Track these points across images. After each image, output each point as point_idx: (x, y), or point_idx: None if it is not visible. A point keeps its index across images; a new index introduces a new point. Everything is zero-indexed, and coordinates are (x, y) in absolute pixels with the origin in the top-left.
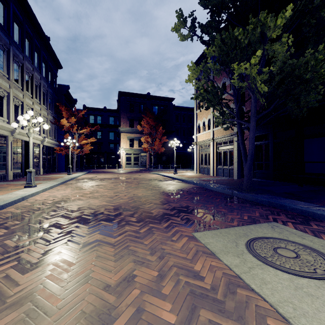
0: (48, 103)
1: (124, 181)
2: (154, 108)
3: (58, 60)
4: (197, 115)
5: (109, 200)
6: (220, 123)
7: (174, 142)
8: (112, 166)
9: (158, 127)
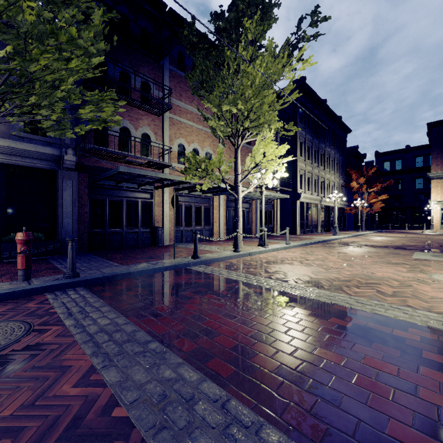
0: (339, 170)
1: (413, 239)
2: None
3: (347, 128)
4: None
5: (384, 244)
6: None
7: None
8: (420, 226)
9: None
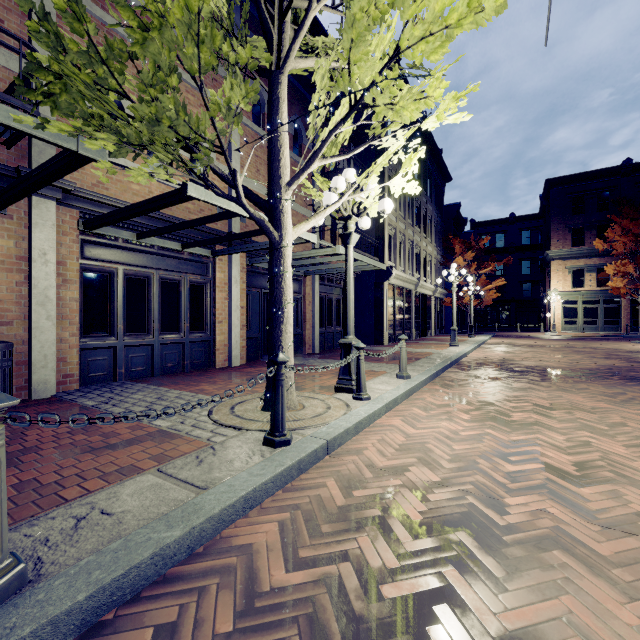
0: (437, 238)
1: (575, 350)
2: None
3: (447, 172)
4: None
5: (568, 364)
6: None
7: None
8: (527, 327)
9: None
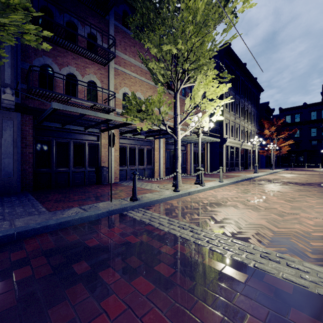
0: (255, 121)
1: (322, 176)
2: None
3: (261, 87)
4: None
5: (304, 181)
6: None
7: None
8: (314, 165)
9: None
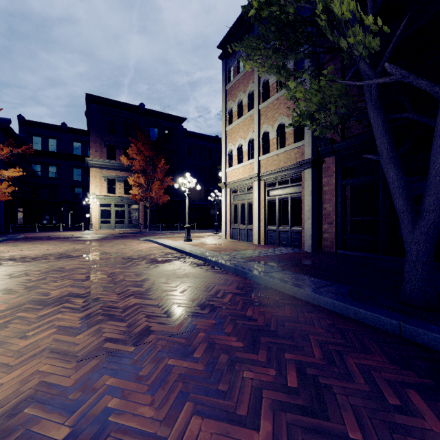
0: None
1: (57, 266)
2: (152, 131)
3: None
4: (228, 135)
5: None
6: (308, 115)
7: (185, 182)
8: (78, 226)
9: (158, 160)
